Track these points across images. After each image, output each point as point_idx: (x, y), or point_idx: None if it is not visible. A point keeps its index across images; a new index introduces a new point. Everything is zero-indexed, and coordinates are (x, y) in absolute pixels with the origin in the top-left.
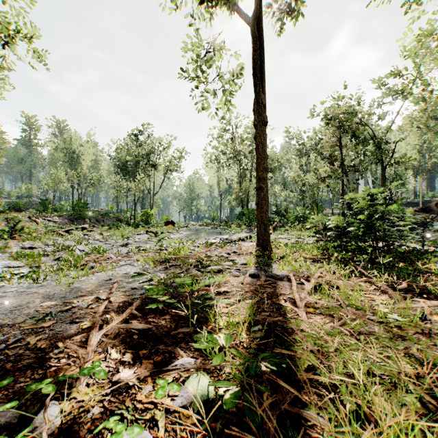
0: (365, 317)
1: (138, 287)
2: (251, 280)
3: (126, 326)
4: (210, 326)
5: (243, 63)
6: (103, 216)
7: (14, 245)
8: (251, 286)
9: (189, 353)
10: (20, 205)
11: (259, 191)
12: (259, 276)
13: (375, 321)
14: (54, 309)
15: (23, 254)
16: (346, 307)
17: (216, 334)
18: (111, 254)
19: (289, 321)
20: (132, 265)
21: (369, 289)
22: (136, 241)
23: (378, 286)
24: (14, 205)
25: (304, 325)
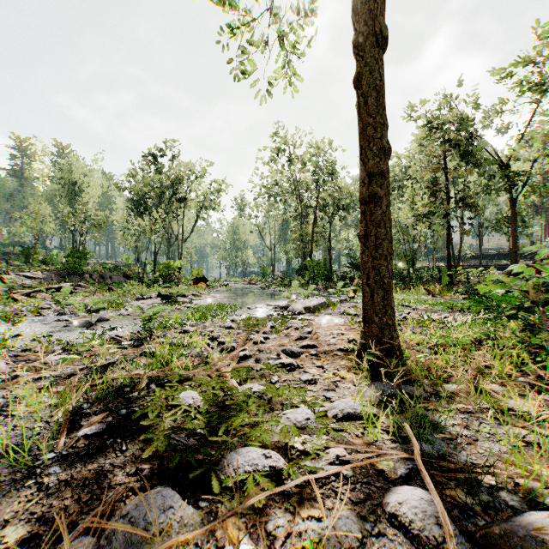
0: None
1: None
2: None
3: None
4: None
5: None
6: (112, 271)
7: None
8: None
9: None
10: None
11: (368, 205)
12: None
13: None
14: None
15: None
16: None
17: None
18: None
19: None
20: (2, 417)
21: None
22: (123, 313)
23: None
24: None
25: None
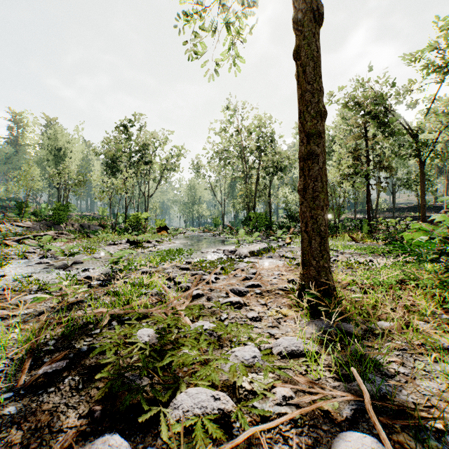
0: None
1: None
2: None
3: None
4: None
5: None
6: (90, 221)
7: None
8: None
9: None
10: None
11: (306, 162)
12: None
13: None
14: None
15: None
16: None
17: None
18: None
19: None
20: None
21: None
22: (96, 257)
23: None
24: None
25: None
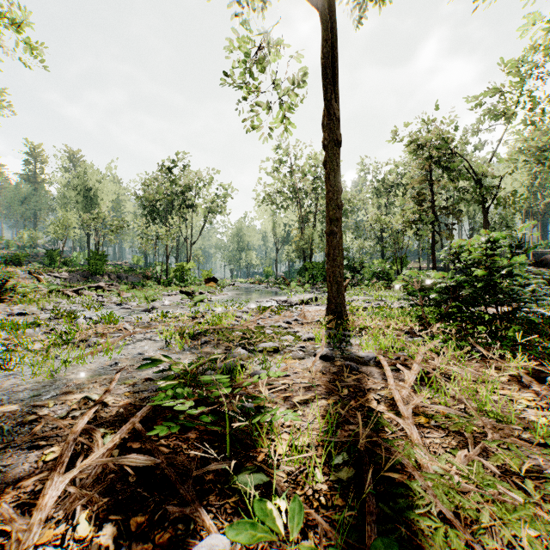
0: (514, 435)
1: (155, 376)
2: (322, 364)
3: (116, 460)
4: (261, 454)
5: (307, 67)
6: (127, 271)
7: (0, 310)
8: (324, 376)
9: (222, 519)
10: (20, 257)
11: (329, 236)
12: (334, 359)
13: (533, 444)
14: (13, 419)
15: (3, 325)
16: (480, 417)
17: (271, 473)
18: (126, 323)
19: (395, 449)
20: (153, 341)
21: (501, 380)
22: (165, 304)
23: (511, 375)
24: (11, 257)
25: (419, 454)
